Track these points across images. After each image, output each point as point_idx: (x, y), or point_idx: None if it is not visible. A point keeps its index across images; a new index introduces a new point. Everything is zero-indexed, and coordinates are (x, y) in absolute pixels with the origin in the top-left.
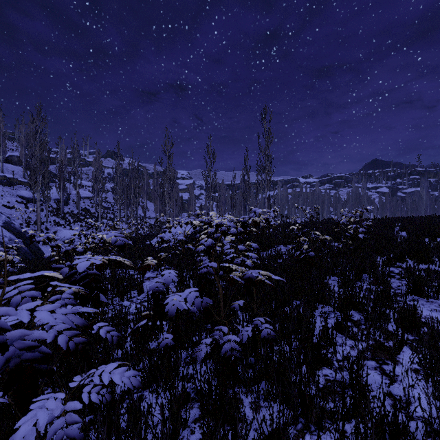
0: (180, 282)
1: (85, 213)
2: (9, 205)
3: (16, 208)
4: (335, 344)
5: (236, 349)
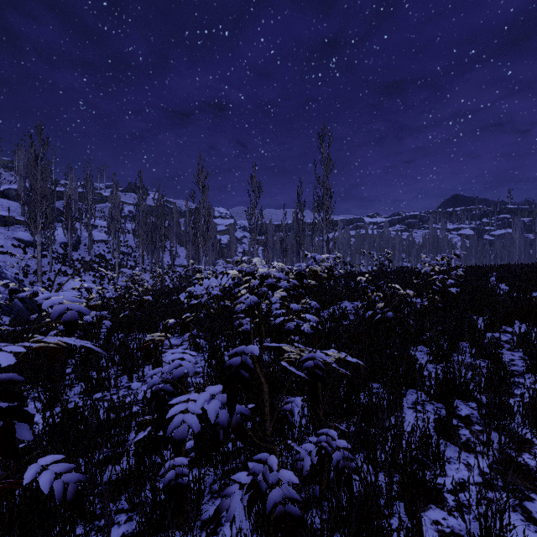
0: (210, 357)
1: (100, 260)
2: (2, 250)
3: (10, 254)
4: (444, 462)
5: (293, 500)
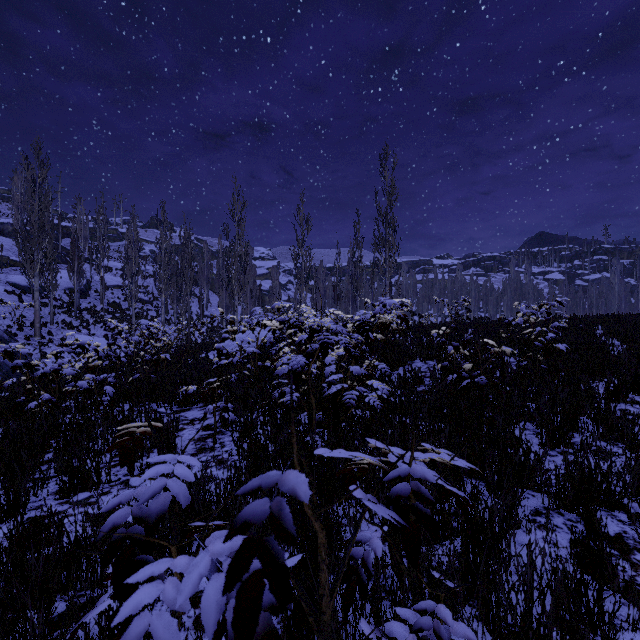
0: (239, 442)
1: (114, 309)
2: None
3: (1, 302)
4: (614, 633)
5: None
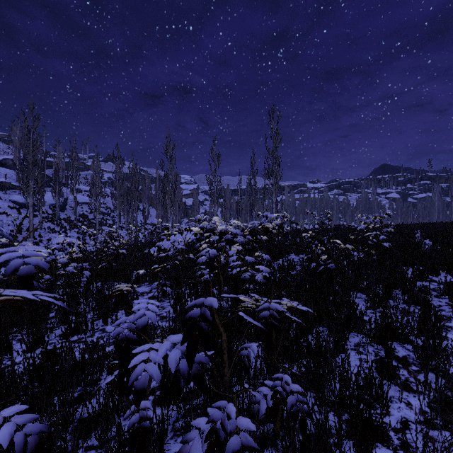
0: (175, 304)
1: (83, 219)
2: (0, 211)
3: (6, 214)
4: (387, 402)
5: (251, 449)
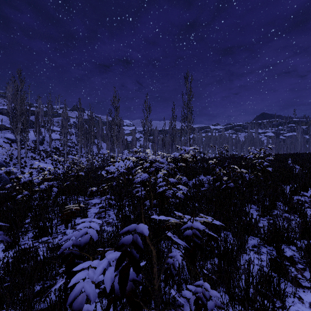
0: (117, 214)
1: (56, 150)
2: None
3: (2, 147)
4: (284, 298)
5: None
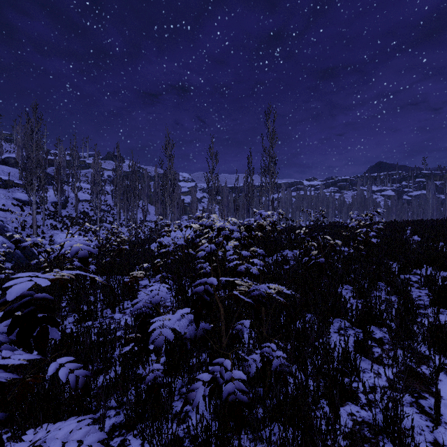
0: (177, 293)
1: (84, 216)
2: (4, 208)
3: (10, 211)
4: (359, 371)
5: (242, 391)
